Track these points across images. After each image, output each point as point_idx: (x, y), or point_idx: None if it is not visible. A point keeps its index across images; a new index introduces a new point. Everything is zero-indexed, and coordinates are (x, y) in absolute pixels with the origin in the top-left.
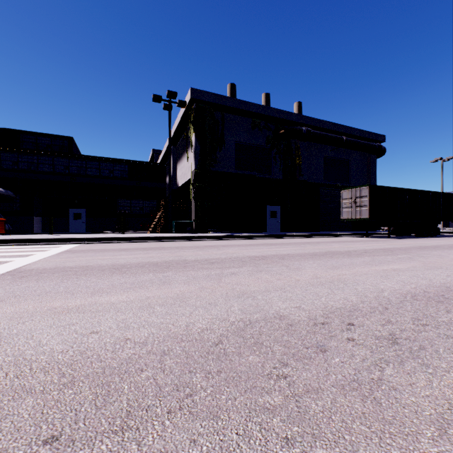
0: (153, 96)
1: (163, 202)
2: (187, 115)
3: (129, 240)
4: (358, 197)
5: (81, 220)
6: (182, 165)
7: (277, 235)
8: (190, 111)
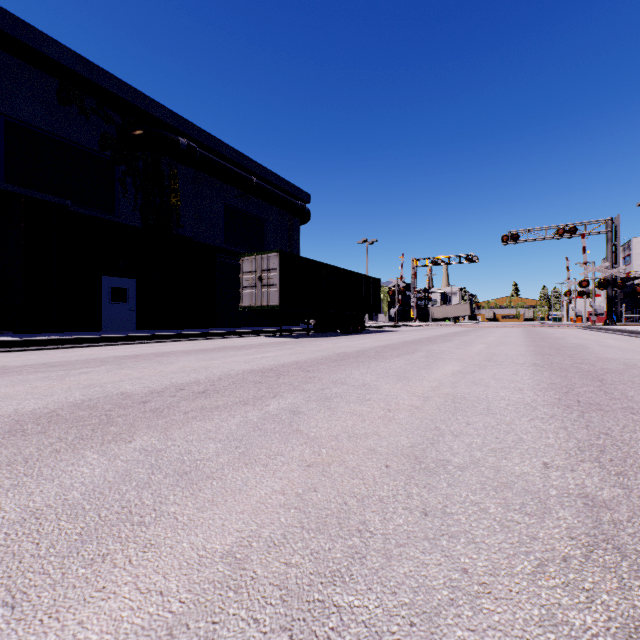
0: None
1: None
2: None
3: None
4: (265, 269)
5: None
6: None
7: (94, 338)
8: None
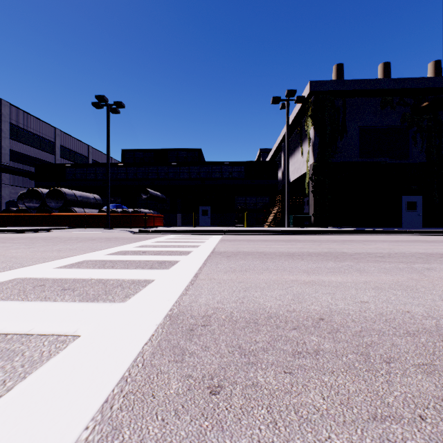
0: (273, 99)
1: (280, 197)
2: (302, 110)
3: (258, 232)
4: None
5: (207, 216)
6: (294, 161)
7: (424, 231)
8: (307, 105)
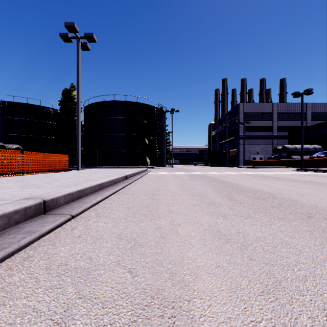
0: None
1: None
2: None
3: None
4: None
5: None
6: None
7: None
8: None
